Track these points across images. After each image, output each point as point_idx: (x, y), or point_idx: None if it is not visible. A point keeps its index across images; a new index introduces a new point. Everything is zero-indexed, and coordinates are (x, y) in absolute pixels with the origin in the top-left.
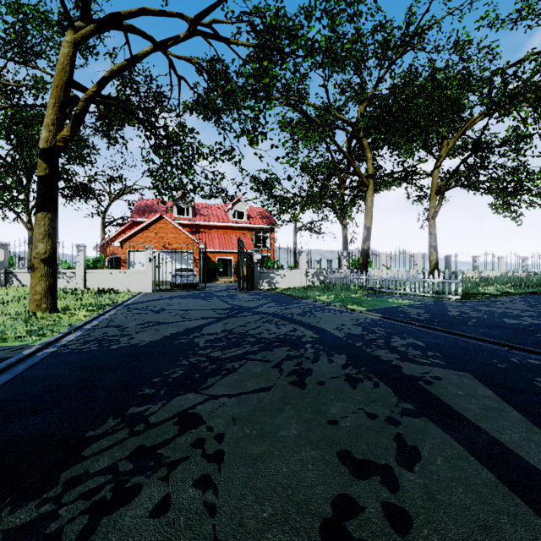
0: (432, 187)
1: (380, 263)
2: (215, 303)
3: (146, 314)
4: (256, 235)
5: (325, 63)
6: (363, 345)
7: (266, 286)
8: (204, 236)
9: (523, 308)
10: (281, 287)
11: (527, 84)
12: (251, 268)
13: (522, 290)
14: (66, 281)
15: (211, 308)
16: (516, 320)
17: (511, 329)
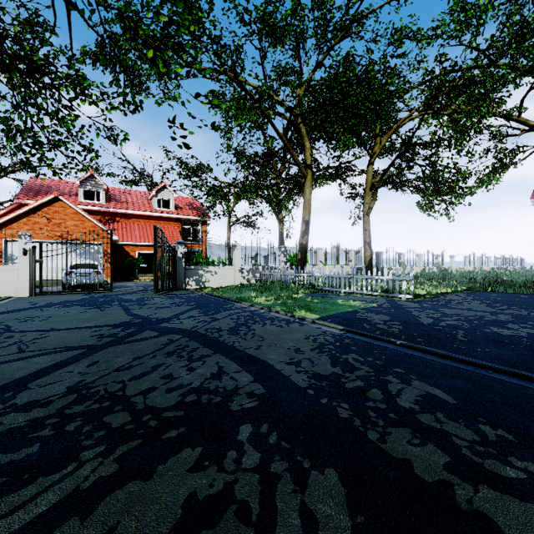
0: (367, 183)
1: (318, 259)
2: (109, 313)
3: None
4: (186, 228)
5: (262, 33)
6: (352, 413)
7: (194, 285)
8: (121, 226)
9: (486, 308)
10: (212, 286)
11: (464, 78)
12: (174, 264)
13: (464, 287)
14: None
15: (94, 325)
16: (508, 330)
17: (522, 346)
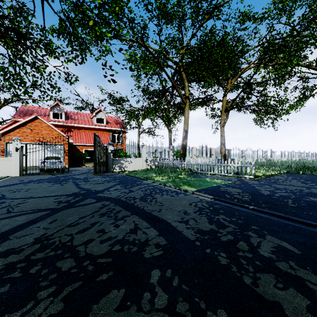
0: (222, 107)
1: (192, 153)
2: (66, 187)
3: None
4: (113, 135)
5: (159, 16)
6: (229, 261)
7: (118, 169)
8: (75, 134)
9: (302, 185)
10: (129, 170)
11: (284, 41)
12: (106, 156)
13: (285, 171)
14: None
15: (56, 195)
16: None
17: None
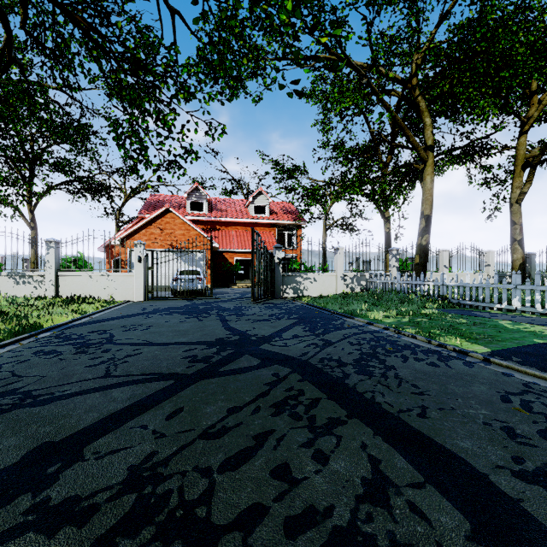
0: (517, 159)
1: (441, 263)
2: (206, 324)
3: (51, 358)
4: (280, 233)
5: None
6: None
7: (291, 293)
8: (221, 234)
9: None
10: (311, 295)
11: None
12: (271, 270)
13: None
14: (33, 287)
15: (189, 341)
16: None
17: None
